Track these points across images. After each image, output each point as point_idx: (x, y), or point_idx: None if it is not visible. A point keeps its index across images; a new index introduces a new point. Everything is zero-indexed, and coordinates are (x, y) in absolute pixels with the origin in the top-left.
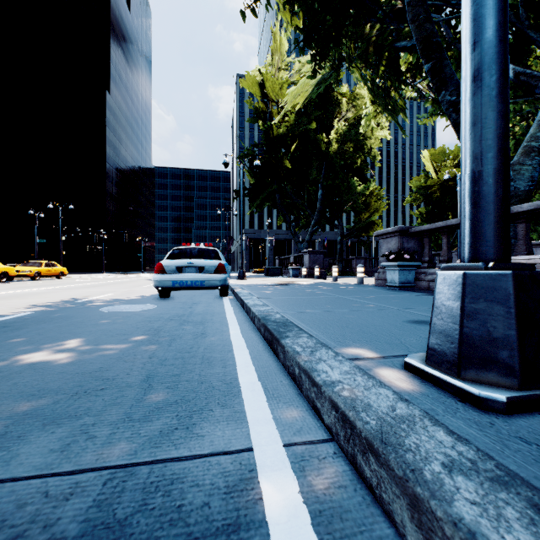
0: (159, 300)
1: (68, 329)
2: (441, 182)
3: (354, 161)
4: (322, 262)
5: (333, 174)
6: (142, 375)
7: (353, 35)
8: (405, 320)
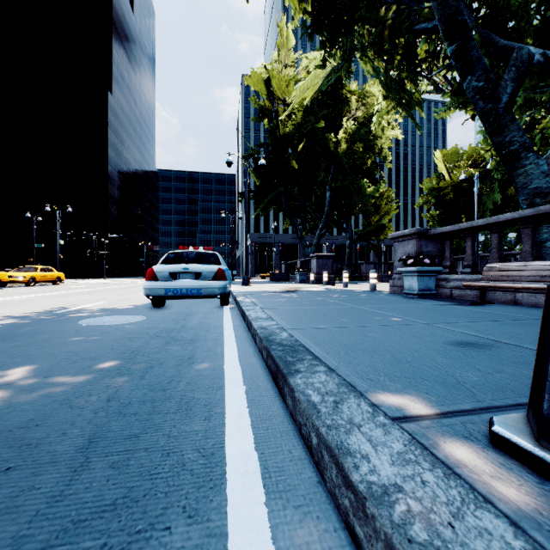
0: (152, 310)
1: (26, 350)
2: (455, 184)
3: (364, 162)
4: (331, 267)
5: (342, 175)
6: (82, 437)
7: (366, 19)
8: (445, 341)
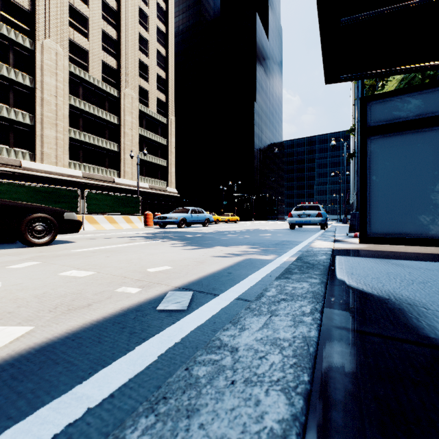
0: (290, 230)
1: (264, 233)
2: None
3: None
4: None
5: None
6: (288, 237)
7: None
8: None
